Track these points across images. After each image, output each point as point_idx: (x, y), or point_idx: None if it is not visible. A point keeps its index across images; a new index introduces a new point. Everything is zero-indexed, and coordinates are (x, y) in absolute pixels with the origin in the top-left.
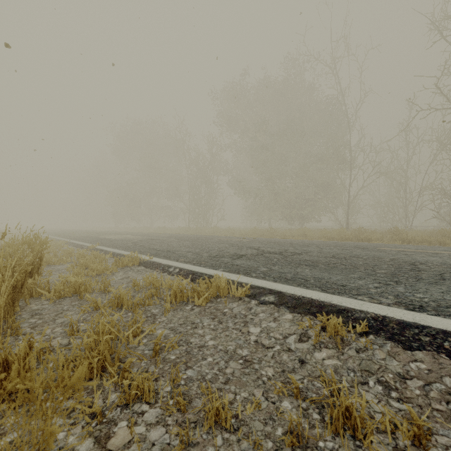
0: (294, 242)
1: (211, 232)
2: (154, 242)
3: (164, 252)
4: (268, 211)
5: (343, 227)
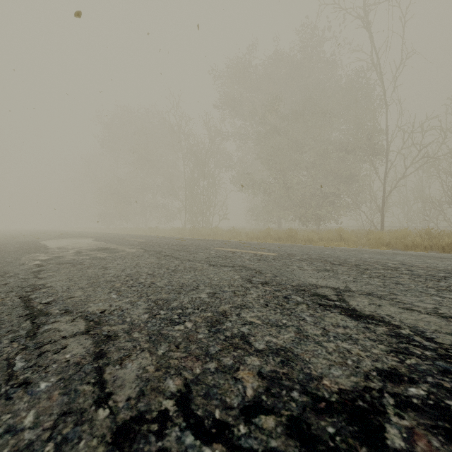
0: (377, 260)
1: (210, 234)
2: (92, 256)
3: (10, 321)
4: (278, 208)
5: (376, 228)
